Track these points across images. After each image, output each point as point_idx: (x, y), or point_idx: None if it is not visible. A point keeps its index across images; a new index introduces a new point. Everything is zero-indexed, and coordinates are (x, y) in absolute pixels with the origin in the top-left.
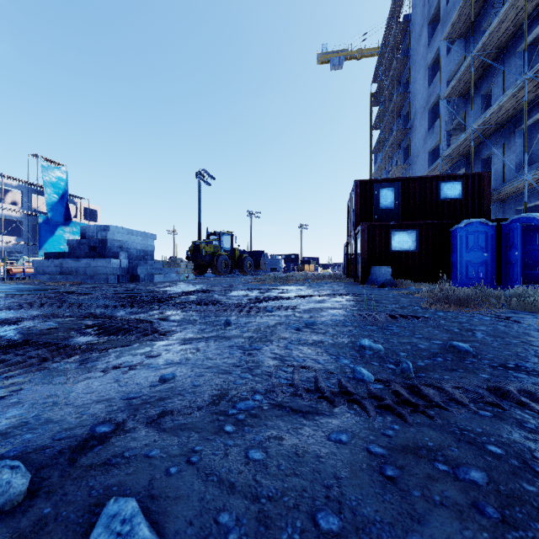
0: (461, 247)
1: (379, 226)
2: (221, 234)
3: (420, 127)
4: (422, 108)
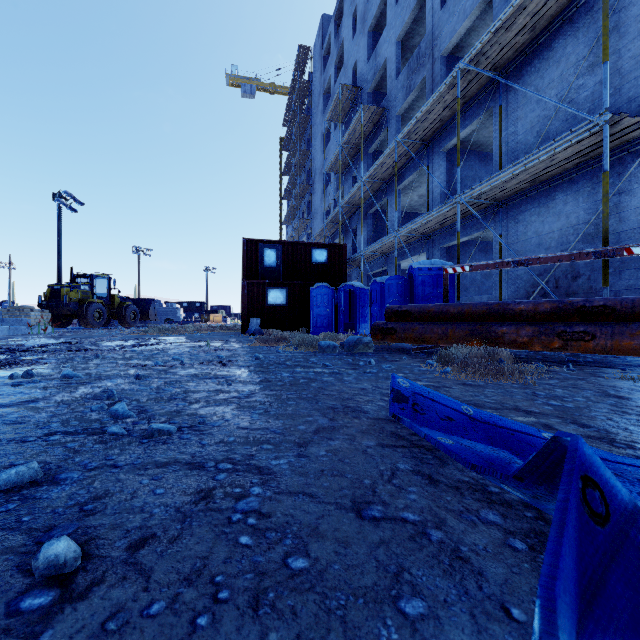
0: (313, 304)
1: (257, 283)
2: (93, 277)
3: (319, 187)
4: (320, 169)
